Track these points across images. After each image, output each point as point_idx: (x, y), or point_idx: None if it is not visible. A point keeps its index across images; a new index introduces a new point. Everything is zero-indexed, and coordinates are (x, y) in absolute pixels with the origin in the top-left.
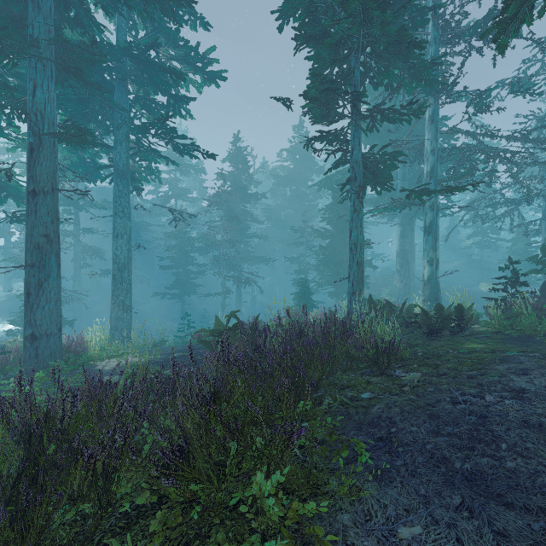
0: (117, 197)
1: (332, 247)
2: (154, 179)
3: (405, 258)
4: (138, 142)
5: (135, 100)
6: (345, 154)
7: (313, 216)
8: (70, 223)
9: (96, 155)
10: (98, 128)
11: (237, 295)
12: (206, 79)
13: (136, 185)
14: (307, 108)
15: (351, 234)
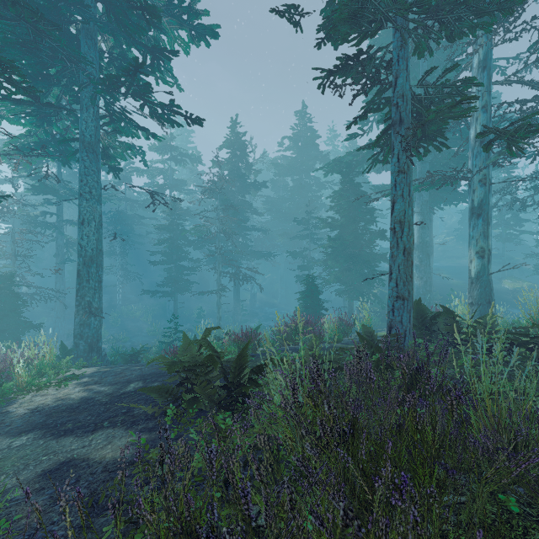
0: (82, 175)
1: (342, 239)
2: (147, 169)
3: (425, 251)
4: (108, 106)
5: (108, 60)
6: (379, 94)
7: (317, 207)
8: (50, 214)
9: (68, 131)
10: (64, 94)
11: (235, 293)
12: (194, 37)
13: (111, 164)
14: (324, 27)
15: (393, 206)
